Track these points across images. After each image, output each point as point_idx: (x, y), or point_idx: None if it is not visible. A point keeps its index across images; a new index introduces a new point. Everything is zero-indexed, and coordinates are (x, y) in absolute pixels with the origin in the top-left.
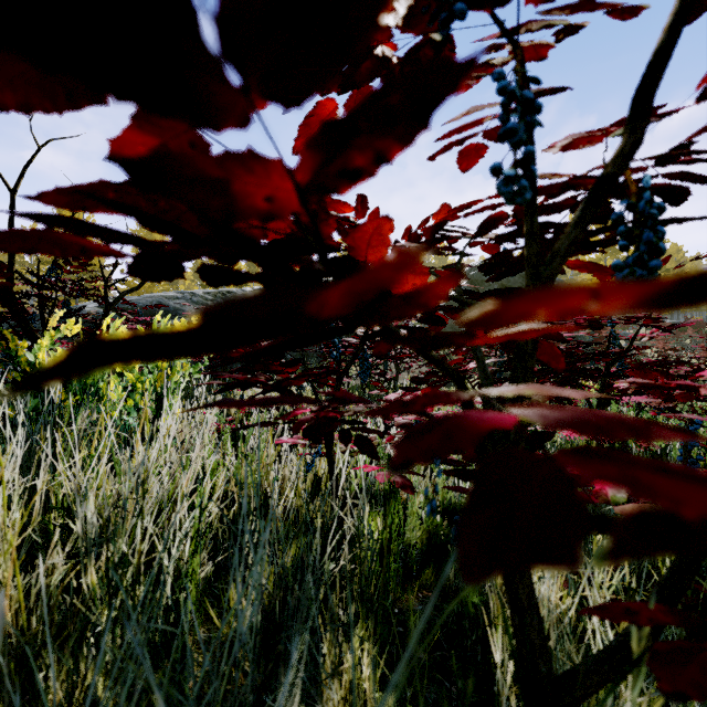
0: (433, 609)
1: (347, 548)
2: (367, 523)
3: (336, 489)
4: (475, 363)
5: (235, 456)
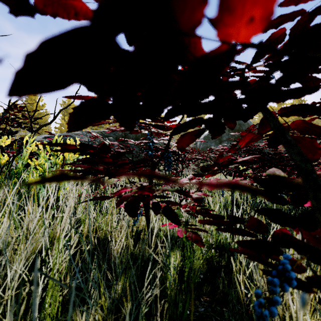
0: (211, 310)
1: (157, 291)
2: (170, 258)
3: (151, 237)
4: (285, 146)
5: (99, 211)
